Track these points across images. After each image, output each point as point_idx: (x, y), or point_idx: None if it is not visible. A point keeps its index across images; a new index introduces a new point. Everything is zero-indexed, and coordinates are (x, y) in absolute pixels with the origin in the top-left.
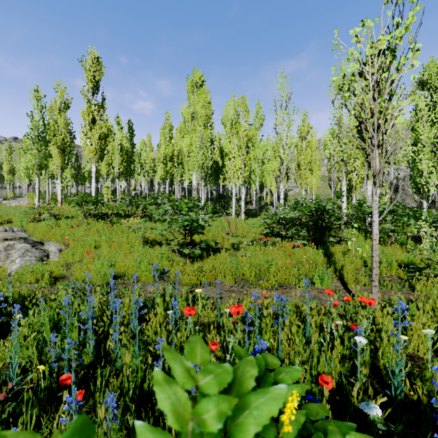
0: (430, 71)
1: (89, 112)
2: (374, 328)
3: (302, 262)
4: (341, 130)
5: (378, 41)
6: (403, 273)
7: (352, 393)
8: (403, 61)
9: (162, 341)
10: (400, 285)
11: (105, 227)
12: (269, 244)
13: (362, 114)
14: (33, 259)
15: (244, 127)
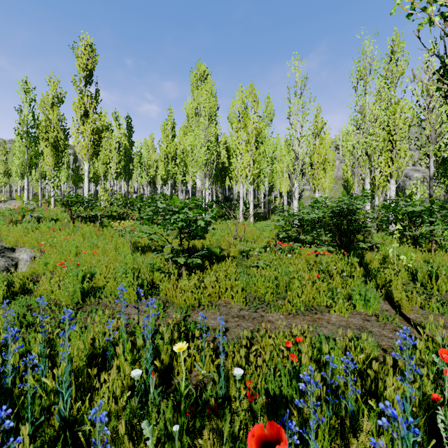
0: None
1: (81, 104)
2: None
3: (331, 274)
4: (365, 119)
5: None
6: None
7: None
8: None
9: None
10: None
11: (93, 231)
12: (287, 251)
13: None
14: None
15: (253, 119)
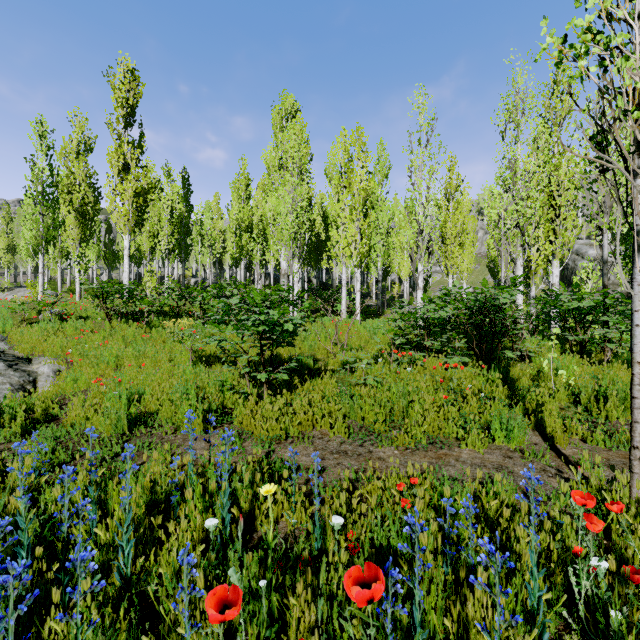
0: None
1: (119, 154)
2: None
3: (464, 395)
4: (515, 178)
5: None
6: None
7: None
8: None
9: None
10: None
11: (138, 333)
12: (405, 363)
13: (619, 100)
14: (6, 388)
15: (360, 176)
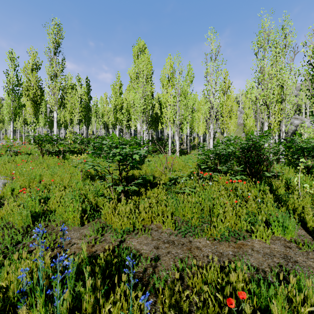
0: None
1: (51, 68)
2: None
3: (246, 200)
4: (264, 77)
5: None
6: None
7: None
8: None
9: None
10: None
11: (56, 162)
12: (207, 179)
13: None
14: None
15: (179, 79)
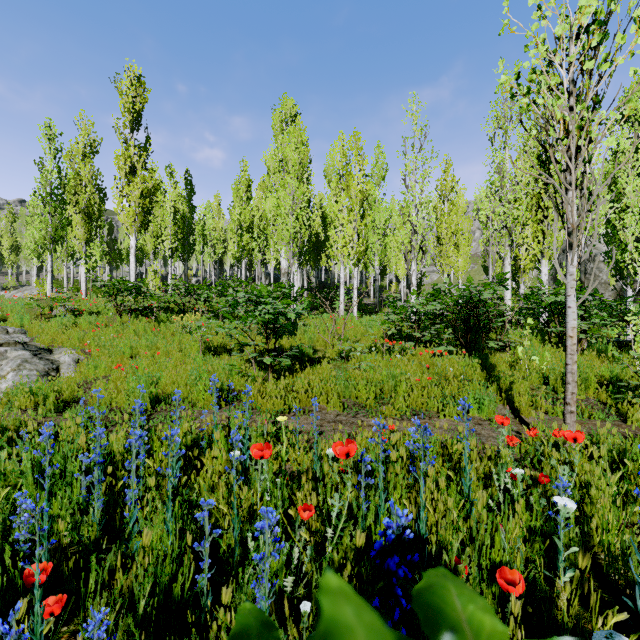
0: (635, 97)
1: (126, 157)
2: (576, 480)
3: (447, 378)
4: (503, 181)
5: (575, 13)
6: (605, 394)
7: (557, 601)
8: (620, 40)
9: (209, 505)
10: (603, 413)
11: (148, 327)
12: (397, 352)
13: (551, 131)
14: (33, 374)
15: (358, 179)
